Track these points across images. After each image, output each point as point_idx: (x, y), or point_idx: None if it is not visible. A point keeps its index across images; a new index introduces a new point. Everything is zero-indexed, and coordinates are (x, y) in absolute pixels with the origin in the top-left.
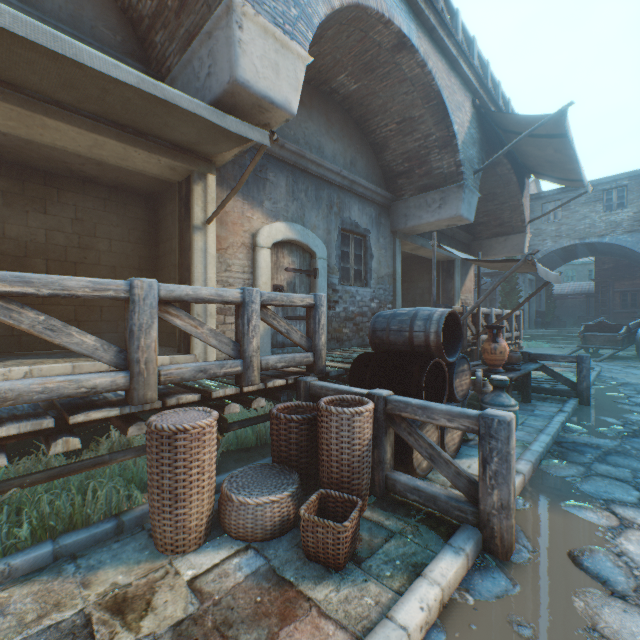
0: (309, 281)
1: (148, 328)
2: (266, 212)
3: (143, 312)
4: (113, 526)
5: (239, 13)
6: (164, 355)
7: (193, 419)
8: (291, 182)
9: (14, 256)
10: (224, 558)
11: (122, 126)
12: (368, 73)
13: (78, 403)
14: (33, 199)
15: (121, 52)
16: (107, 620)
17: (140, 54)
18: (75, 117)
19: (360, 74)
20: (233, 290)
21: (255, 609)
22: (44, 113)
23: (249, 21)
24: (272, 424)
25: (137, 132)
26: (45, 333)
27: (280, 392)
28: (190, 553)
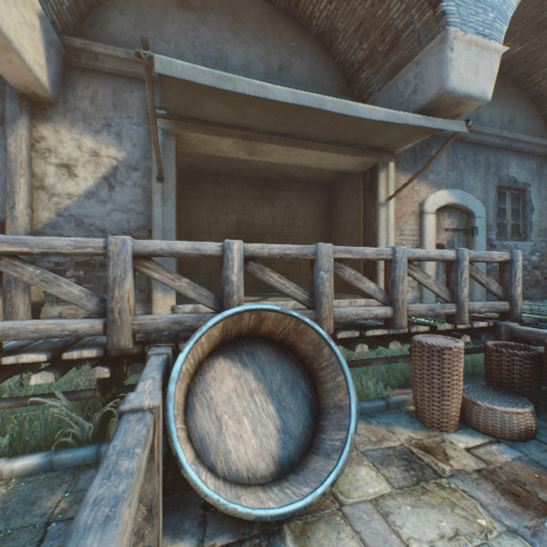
0: (466, 238)
1: (402, 279)
2: (429, 183)
3: (399, 268)
4: (384, 404)
5: (450, 39)
6: (356, 299)
7: (446, 342)
8: (450, 154)
9: (258, 235)
10: (482, 443)
11: (339, 143)
12: (539, 31)
13: (355, 324)
14: (266, 198)
15: (336, 93)
16: (423, 454)
17: (346, 89)
18: (315, 145)
19: (528, 35)
20: (449, 251)
21: (537, 480)
22: (301, 147)
23: (457, 42)
24: (490, 356)
25: (347, 144)
26: (354, 281)
27: (478, 332)
28: (450, 433)
